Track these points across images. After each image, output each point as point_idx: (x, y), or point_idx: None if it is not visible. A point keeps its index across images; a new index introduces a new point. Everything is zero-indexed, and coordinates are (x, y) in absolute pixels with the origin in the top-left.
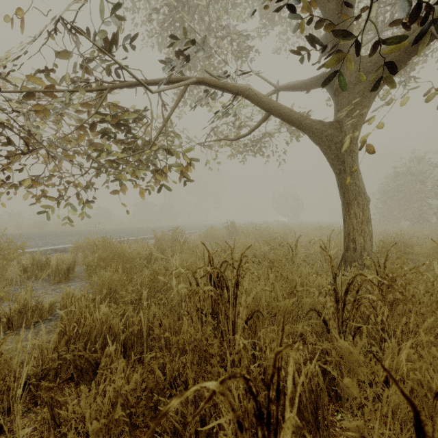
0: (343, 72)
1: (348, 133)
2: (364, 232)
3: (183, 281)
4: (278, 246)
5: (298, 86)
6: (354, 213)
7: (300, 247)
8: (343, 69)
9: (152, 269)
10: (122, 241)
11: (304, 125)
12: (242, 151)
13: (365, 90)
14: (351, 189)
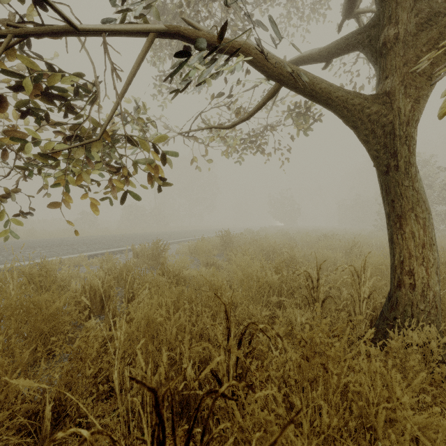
0: (396, 17)
1: (403, 110)
2: (427, 260)
3: (128, 380)
4: (292, 274)
5: (316, 55)
6: (411, 232)
7: (323, 277)
8: (397, 12)
9: (71, 350)
10: (94, 255)
11: (336, 98)
12: (239, 147)
13: (441, 37)
14: (406, 196)
